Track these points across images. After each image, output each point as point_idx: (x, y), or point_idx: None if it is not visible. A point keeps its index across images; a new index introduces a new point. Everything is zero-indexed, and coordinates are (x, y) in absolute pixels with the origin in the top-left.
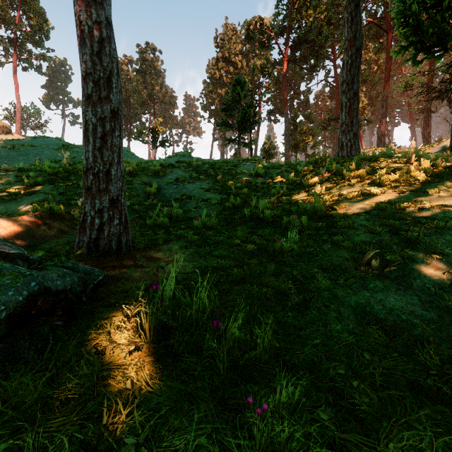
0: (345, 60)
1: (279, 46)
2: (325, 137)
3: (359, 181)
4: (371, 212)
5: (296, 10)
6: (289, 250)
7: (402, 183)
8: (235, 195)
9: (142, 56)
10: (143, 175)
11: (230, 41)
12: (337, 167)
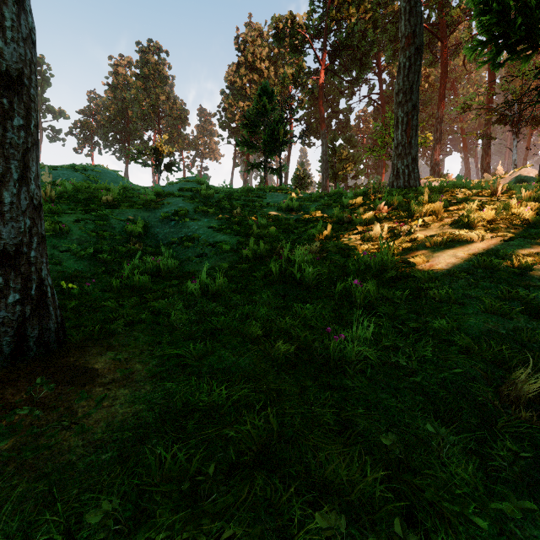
0: (402, 62)
1: (315, 51)
2: (367, 166)
3: (435, 220)
4: (474, 271)
5: (336, 8)
6: (357, 359)
7: (501, 225)
8: (258, 237)
9: (143, 56)
10: (125, 207)
11: (255, 43)
12: (400, 199)
